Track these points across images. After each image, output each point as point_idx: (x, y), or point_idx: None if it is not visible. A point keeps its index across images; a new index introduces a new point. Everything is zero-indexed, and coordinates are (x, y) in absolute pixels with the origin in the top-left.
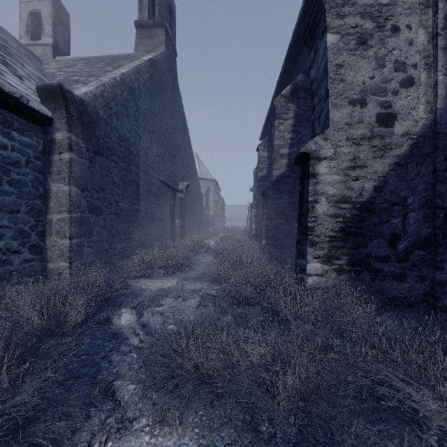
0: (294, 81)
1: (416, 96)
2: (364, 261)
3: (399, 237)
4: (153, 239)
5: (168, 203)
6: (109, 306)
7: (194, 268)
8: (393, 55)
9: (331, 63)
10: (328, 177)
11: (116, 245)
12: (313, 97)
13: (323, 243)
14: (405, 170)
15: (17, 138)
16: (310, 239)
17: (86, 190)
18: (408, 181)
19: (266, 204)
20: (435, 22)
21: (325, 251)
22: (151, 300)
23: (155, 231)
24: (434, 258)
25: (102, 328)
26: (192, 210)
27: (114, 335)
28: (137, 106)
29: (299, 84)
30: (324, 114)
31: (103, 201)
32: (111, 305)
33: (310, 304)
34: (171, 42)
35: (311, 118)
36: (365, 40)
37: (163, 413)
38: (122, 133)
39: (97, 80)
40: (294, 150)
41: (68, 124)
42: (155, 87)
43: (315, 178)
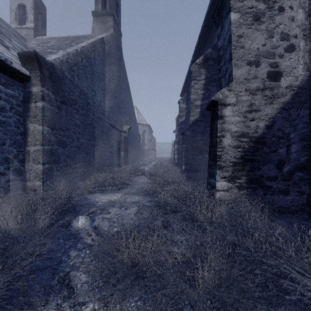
0: (205, 53)
1: (297, 58)
2: (258, 180)
3: (284, 162)
4: (104, 166)
5: (116, 140)
6: (70, 214)
7: (134, 186)
8: (280, 28)
9: (234, 34)
10: (232, 118)
11: (78, 169)
12: (220, 61)
13: (228, 167)
14: (288, 113)
15: (3, 90)
16: (218, 164)
17: (55, 129)
18: (291, 121)
19: (185, 140)
20: (310, 3)
21: (229, 173)
22: (102, 209)
23: (106, 160)
24: (310, 178)
25: (63, 230)
26: (133, 145)
27: (73, 235)
28: (93, 70)
29: (209, 55)
30: (228, 72)
31: (68, 137)
32: (72, 213)
33: (219, 212)
34: (118, 27)
35: (217, 79)
36: (259, 17)
37: (106, 299)
38: (82, 89)
39: (64, 51)
40: (205, 102)
41: (41, 81)
42: (106, 58)
43: (222, 119)
